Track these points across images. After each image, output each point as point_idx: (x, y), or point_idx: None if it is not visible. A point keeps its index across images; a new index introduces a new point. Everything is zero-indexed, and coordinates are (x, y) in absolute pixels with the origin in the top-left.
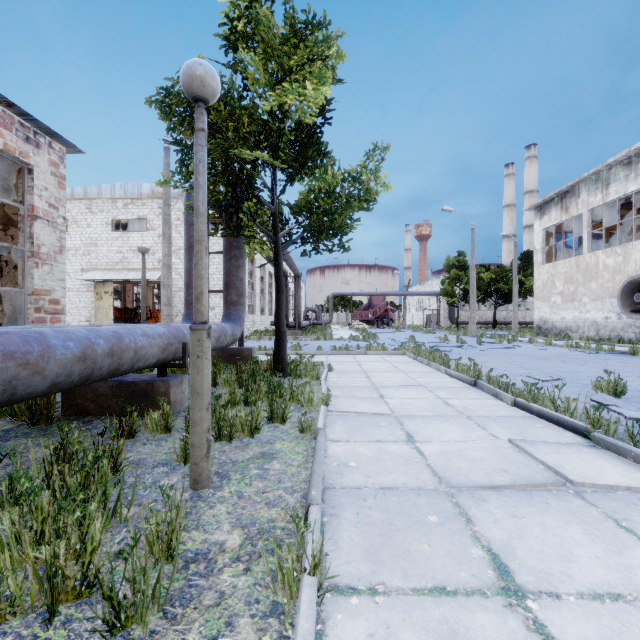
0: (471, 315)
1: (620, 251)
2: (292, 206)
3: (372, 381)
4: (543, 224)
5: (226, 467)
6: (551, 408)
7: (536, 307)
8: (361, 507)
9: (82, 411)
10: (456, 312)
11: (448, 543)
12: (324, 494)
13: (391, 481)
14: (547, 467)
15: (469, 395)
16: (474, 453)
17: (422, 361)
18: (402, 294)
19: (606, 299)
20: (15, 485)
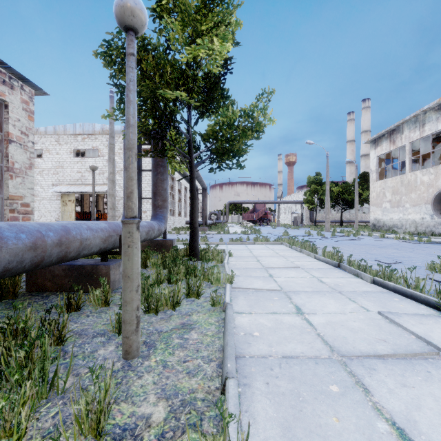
0: (326, 216)
1: (432, 171)
2: (203, 134)
3: (262, 264)
4: (377, 153)
5: (153, 337)
6: (404, 285)
7: (372, 211)
8: (269, 376)
9: (42, 288)
10: (314, 215)
11: (354, 416)
12: (236, 363)
13: (291, 350)
14: (417, 337)
15: (336, 274)
16: (354, 324)
17: (296, 249)
18: (277, 202)
19: (422, 205)
20: None
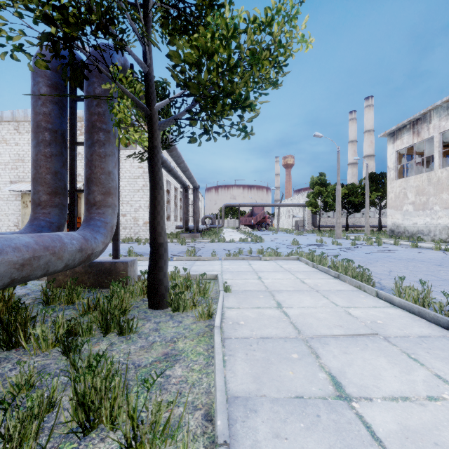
0: (337, 221)
1: None
2: (170, 53)
3: (291, 319)
4: (396, 147)
5: None
6: None
7: (389, 214)
8: None
9: None
10: (317, 219)
11: None
12: None
13: None
14: None
15: None
16: None
17: (327, 271)
18: (277, 205)
19: None
20: None
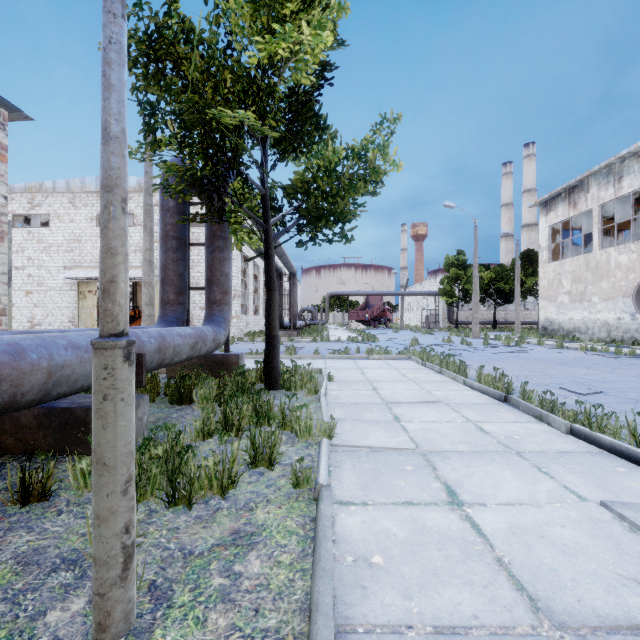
0: (474, 315)
1: (634, 248)
2: (285, 186)
3: (381, 395)
4: (549, 221)
5: (171, 570)
6: (631, 442)
7: (541, 307)
8: None
9: None
10: (455, 312)
11: None
12: None
13: (450, 608)
14: None
15: (504, 416)
16: (563, 533)
17: (432, 368)
18: (400, 294)
19: (619, 299)
20: None
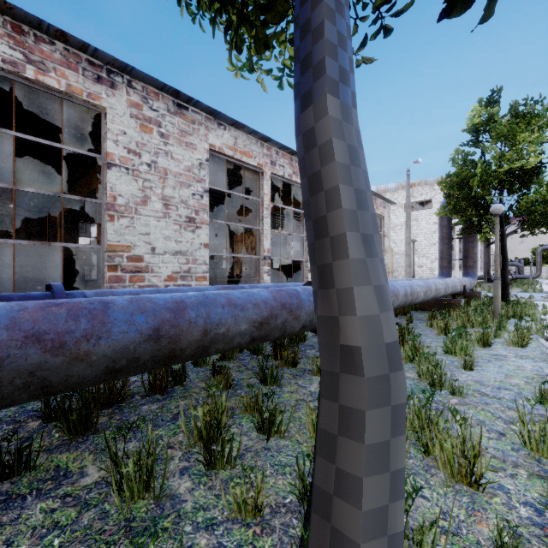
0: None
1: None
2: (515, 213)
3: None
4: None
5: None
6: None
7: None
8: None
9: (422, 309)
10: None
11: None
12: None
13: None
14: None
15: None
16: None
17: None
18: None
19: None
20: (448, 315)
